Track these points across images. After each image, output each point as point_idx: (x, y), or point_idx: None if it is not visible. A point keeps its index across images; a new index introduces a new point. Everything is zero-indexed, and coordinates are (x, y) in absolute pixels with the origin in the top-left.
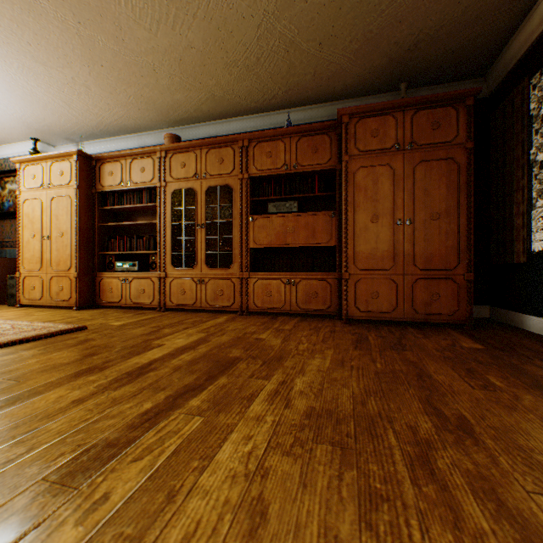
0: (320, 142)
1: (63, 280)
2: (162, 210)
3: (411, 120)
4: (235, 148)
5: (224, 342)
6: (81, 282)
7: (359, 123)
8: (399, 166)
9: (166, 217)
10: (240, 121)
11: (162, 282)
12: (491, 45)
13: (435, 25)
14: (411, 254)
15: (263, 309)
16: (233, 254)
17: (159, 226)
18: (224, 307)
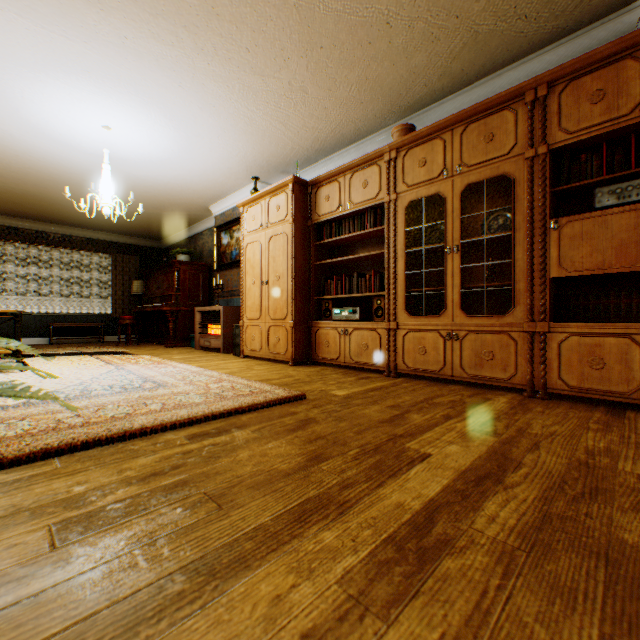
0: None
1: (279, 330)
2: (390, 235)
3: None
4: (516, 109)
5: (558, 474)
6: (296, 332)
7: None
8: None
9: (396, 243)
10: (515, 70)
11: (390, 336)
12: None
13: None
14: None
15: (581, 391)
16: (513, 290)
17: (387, 256)
18: (494, 380)
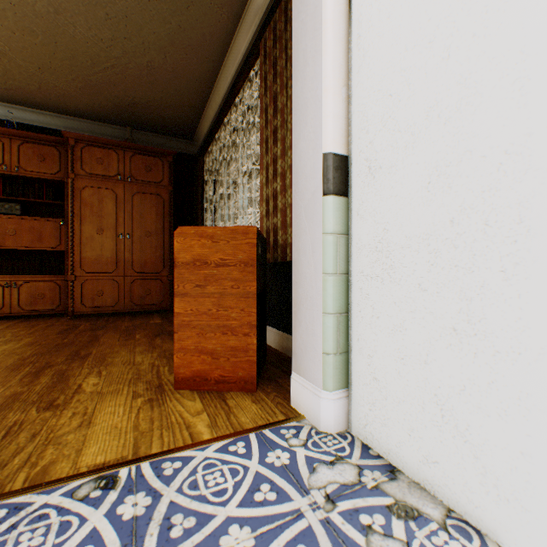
0: (49, 152)
1: None
2: None
3: (131, 159)
4: None
5: None
6: None
7: (86, 149)
8: (122, 192)
9: None
10: None
11: None
12: (189, 125)
13: (145, 98)
14: (132, 260)
15: None
16: None
17: None
18: None
